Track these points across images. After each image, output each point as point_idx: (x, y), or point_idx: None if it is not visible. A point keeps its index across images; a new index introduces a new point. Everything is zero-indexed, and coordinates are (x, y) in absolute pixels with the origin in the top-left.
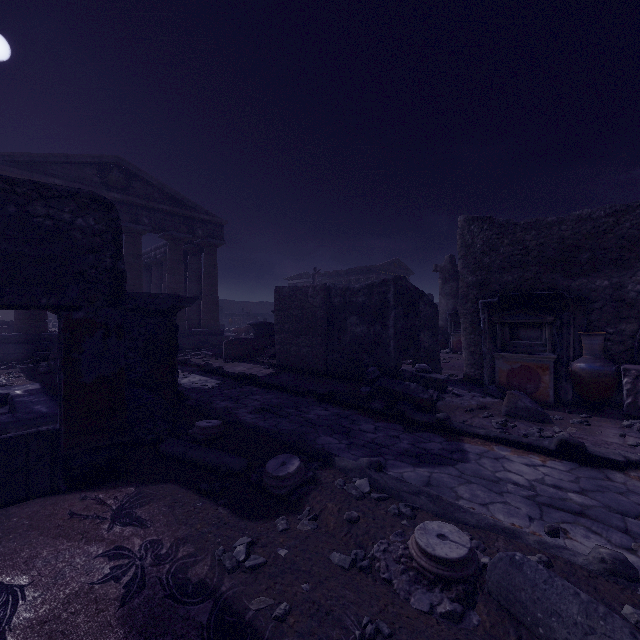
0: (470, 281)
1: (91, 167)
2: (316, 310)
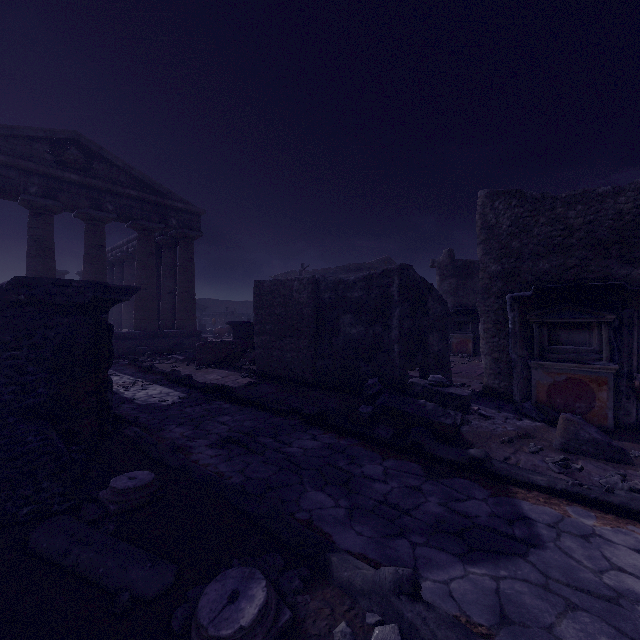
0: (494, 271)
1: (43, 143)
2: (302, 307)
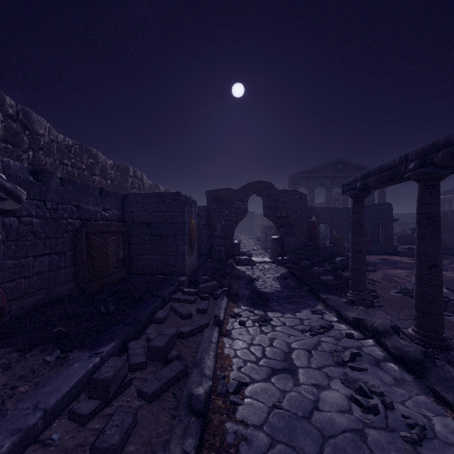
0: None
1: (330, 165)
2: (453, 221)
